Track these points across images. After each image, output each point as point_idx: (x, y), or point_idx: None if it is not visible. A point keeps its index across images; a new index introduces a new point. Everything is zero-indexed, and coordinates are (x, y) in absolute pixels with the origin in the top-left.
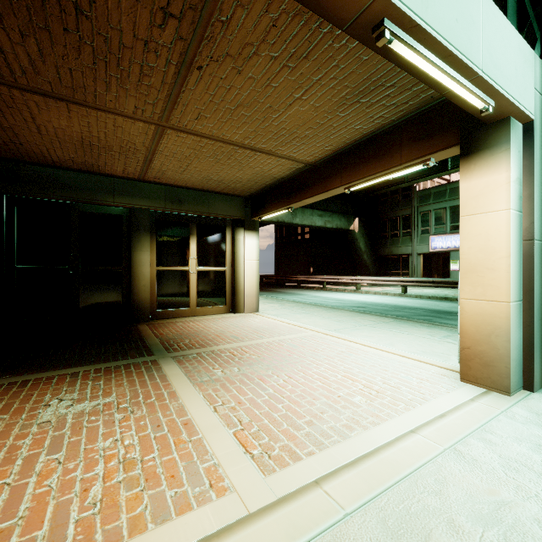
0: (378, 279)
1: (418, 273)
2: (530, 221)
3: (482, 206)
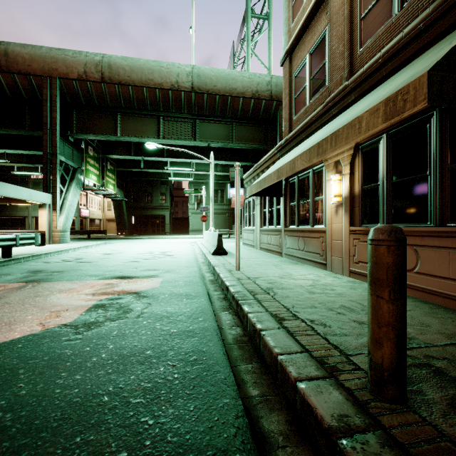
0: (5, 232)
1: (33, 228)
2: (50, 219)
3: (42, 216)
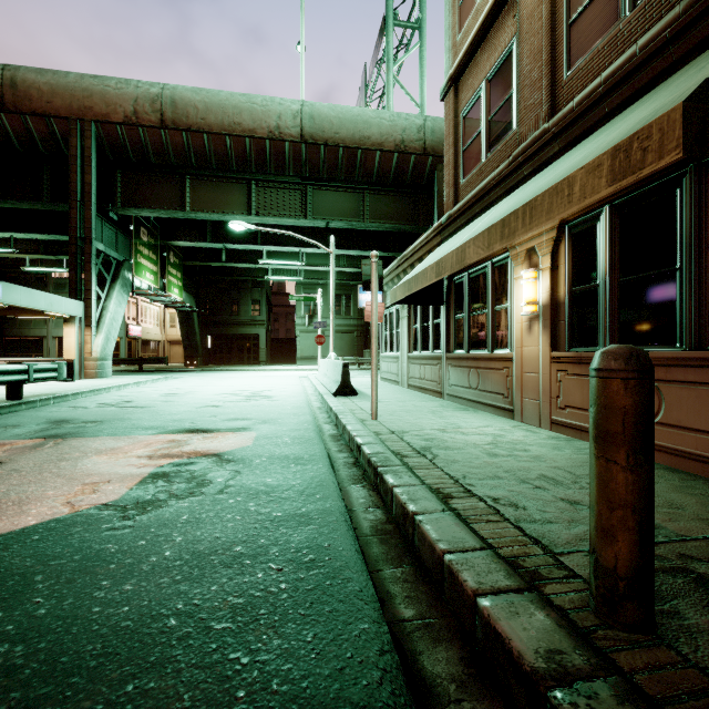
0: (12, 360)
1: (54, 355)
2: (81, 340)
3: (69, 336)
